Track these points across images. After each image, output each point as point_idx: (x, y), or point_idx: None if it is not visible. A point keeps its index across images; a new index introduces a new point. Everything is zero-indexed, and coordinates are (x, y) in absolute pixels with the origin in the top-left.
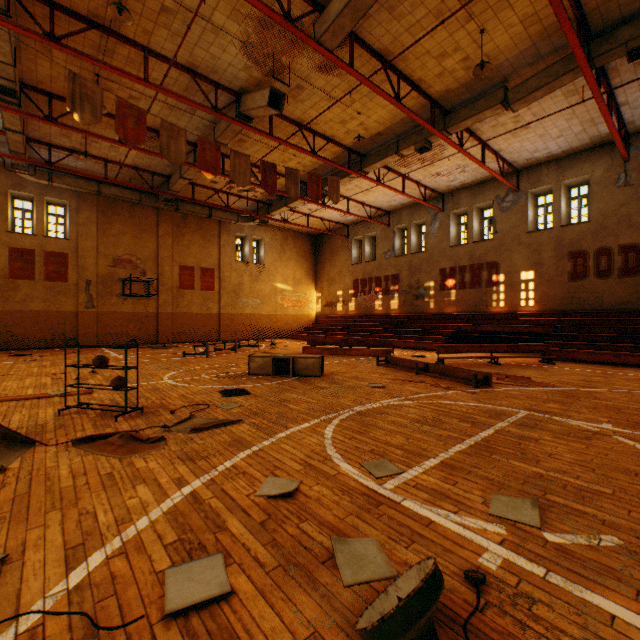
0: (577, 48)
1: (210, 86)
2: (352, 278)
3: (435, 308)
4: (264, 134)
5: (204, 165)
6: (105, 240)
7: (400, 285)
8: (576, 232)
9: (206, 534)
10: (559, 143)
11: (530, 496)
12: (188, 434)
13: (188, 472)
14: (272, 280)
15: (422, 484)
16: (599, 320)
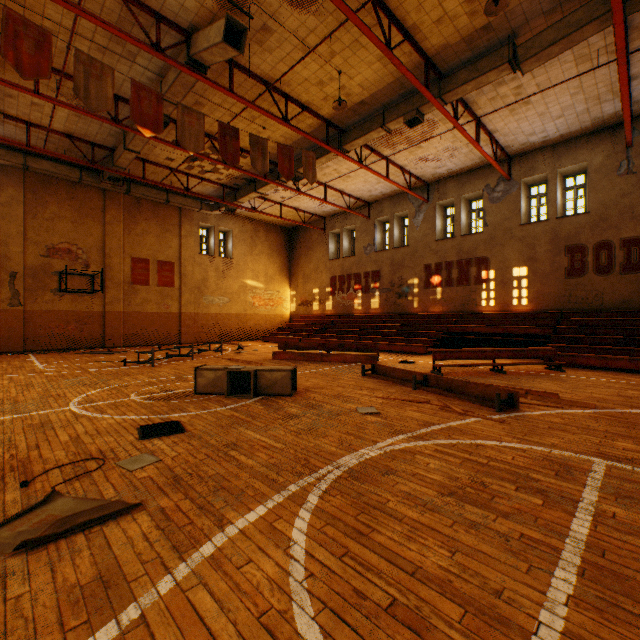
0: None
1: (150, 19)
2: (329, 275)
3: (419, 307)
4: (223, 89)
5: (140, 118)
6: (36, 225)
7: (381, 282)
8: (574, 224)
9: None
10: (558, 125)
11: None
12: (8, 558)
13: None
14: (241, 276)
15: None
16: (602, 320)
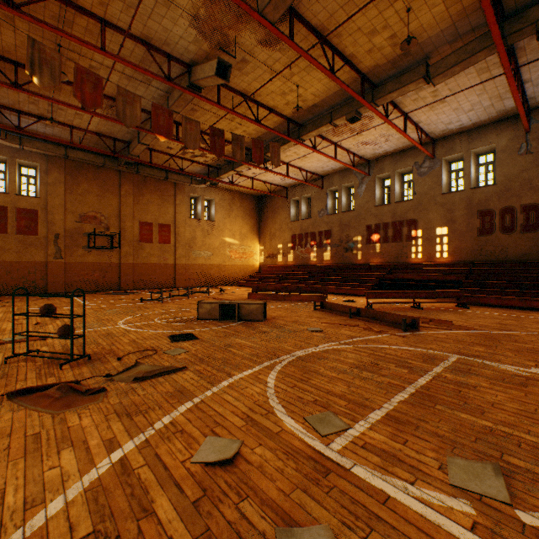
0: (494, 25)
1: (163, 58)
2: (291, 233)
3: (362, 259)
4: (213, 103)
5: (158, 129)
6: (72, 198)
7: (332, 239)
8: (484, 193)
9: (128, 522)
10: (470, 116)
11: (487, 458)
12: (130, 383)
13: (122, 431)
14: (221, 235)
15: (371, 443)
16: (505, 269)
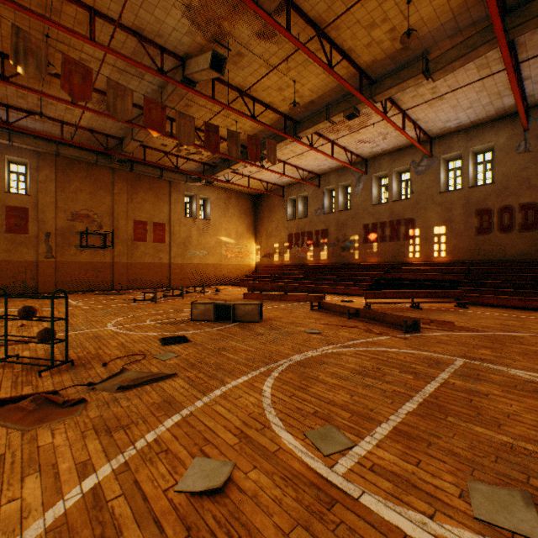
0: (496, 18)
1: (156, 50)
2: (287, 232)
3: (359, 258)
4: (207, 98)
5: (150, 123)
6: (64, 196)
7: (329, 238)
8: (482, 192)
9: None
10: (468, 114)
11: (513, 482)
12: (114, 393)
13: (99, 451)
14: (217, 234)
15: (380, 465)
16: (503, 269)
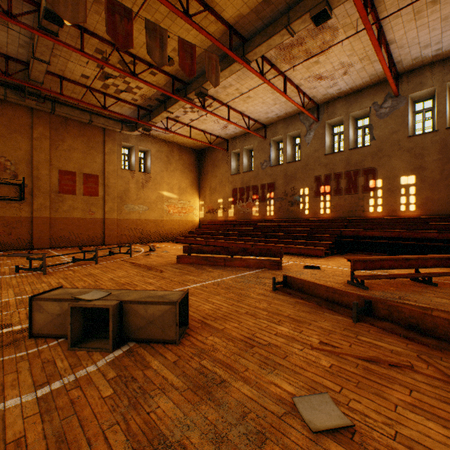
0: None
1: None
2: (231, 187)
3: (310, 213)
4: None
5: None
6: None
7: (276, 192)
8: None
9: None
10: None
11: None
12: None
13: None
14: (158, 188)
15: None
16: None
